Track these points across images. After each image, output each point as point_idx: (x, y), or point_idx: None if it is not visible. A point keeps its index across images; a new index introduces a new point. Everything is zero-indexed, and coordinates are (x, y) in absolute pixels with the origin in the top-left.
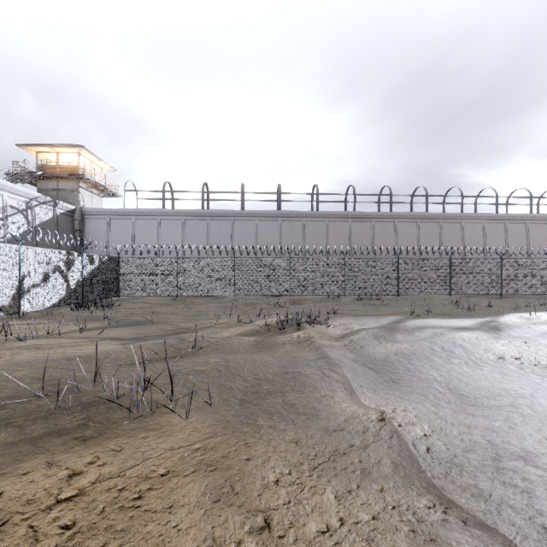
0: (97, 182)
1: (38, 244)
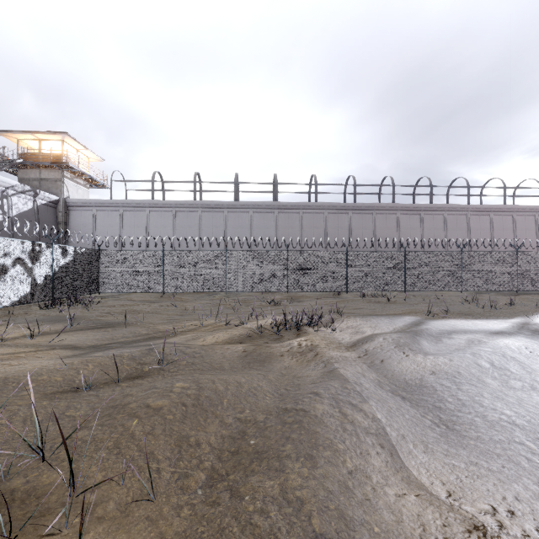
0: (82, 171)
1: (15, 237)
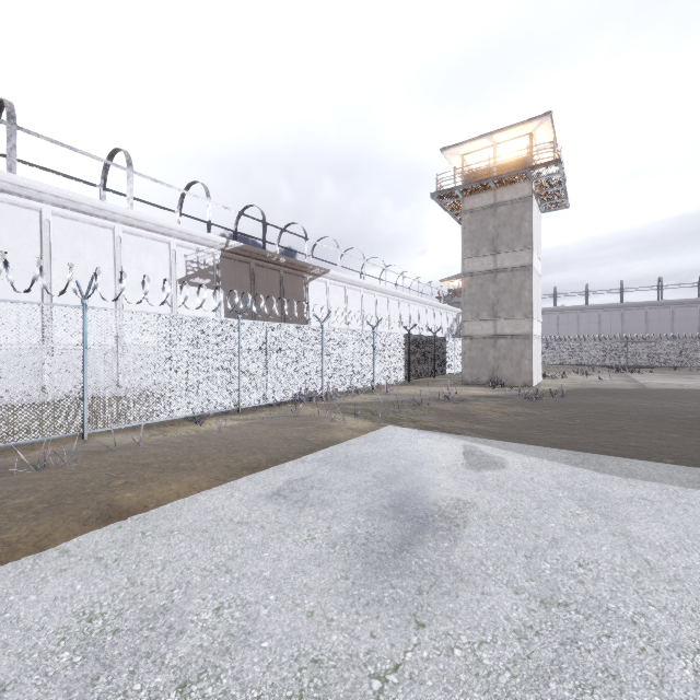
0: None
1: (459, 336)
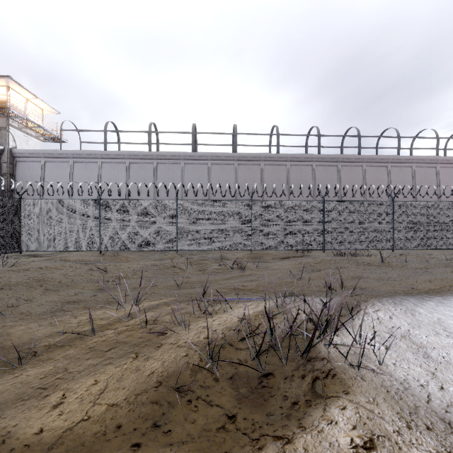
0: (29, 120)
1: None
